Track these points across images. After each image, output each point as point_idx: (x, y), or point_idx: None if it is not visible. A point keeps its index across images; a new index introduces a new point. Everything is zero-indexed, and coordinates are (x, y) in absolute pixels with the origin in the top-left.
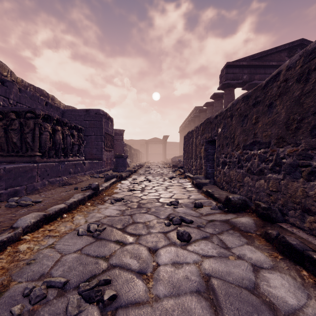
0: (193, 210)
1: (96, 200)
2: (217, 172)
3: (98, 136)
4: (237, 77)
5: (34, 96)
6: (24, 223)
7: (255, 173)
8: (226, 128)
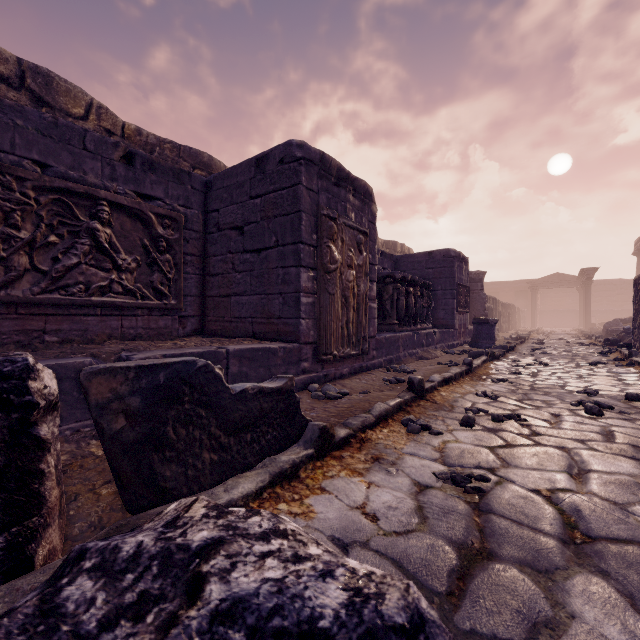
0: (622, 402)
1: (472, 377)
2: None
3: (448, 290)
4: None
5: None
6: (436, 379)
7: None
8: None
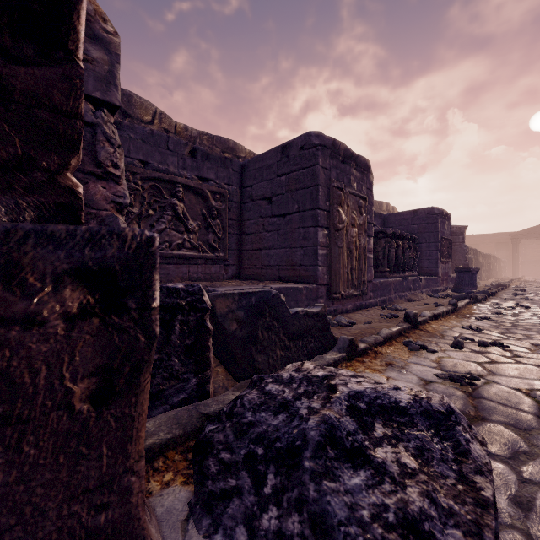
0: None
1: (457, 315)
2: None
3: (432, 243)
4: None
5: None
6: (427, 315)
7: None
8: None
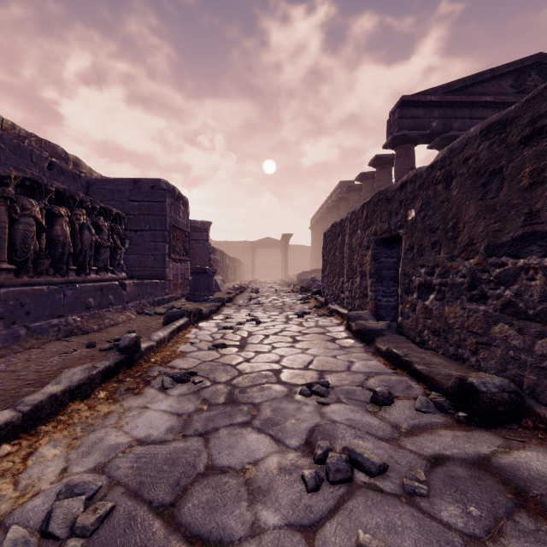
0: (372, 413)
1: (125, 379)
2: (407, 307)
3: (158, 231)
4: (420, 124)
5: (23, 147)
6: None
7: (533, 316)
8: (431, 208)
